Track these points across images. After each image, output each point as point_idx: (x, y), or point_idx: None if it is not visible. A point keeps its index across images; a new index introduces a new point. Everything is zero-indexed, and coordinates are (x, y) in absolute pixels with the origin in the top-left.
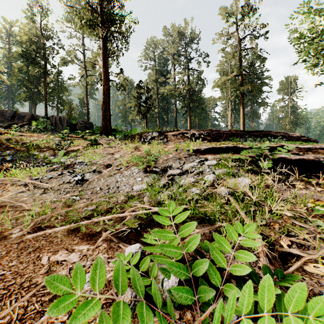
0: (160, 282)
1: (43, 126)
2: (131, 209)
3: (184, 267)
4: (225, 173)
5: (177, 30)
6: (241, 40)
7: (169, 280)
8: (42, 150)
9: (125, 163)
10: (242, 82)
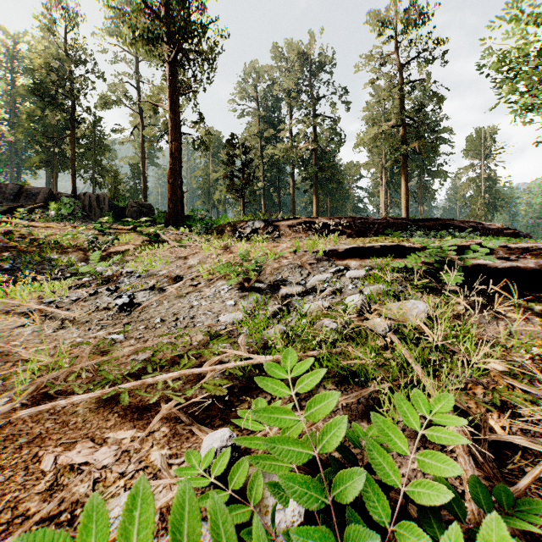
0: (268, 513)
1: (69, 210)
2: (216, 359)
3: (315, 484)
4: (381, 293)
5: (295, 49)
6: (402, 67)
7: (287, 508)
8: (66, 252)
9: (206, 274)
10: (404, 137)
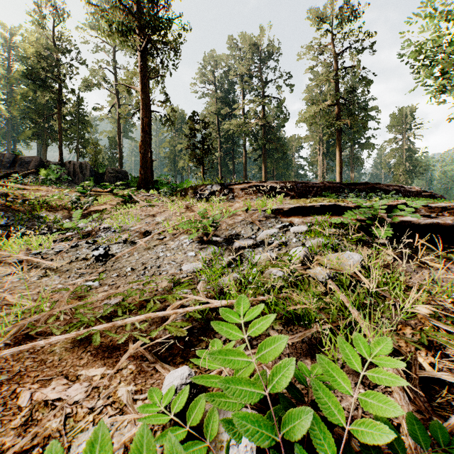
0: (223, 447)
1: (56, 176)
2: (178, 303)
3: (266, 422)
4: (321, 245)
5: (247, 41)
6: (337, 56)
7: (240, 444)
8: (52, 210)
9: (171, 229)
10: (338, 114)
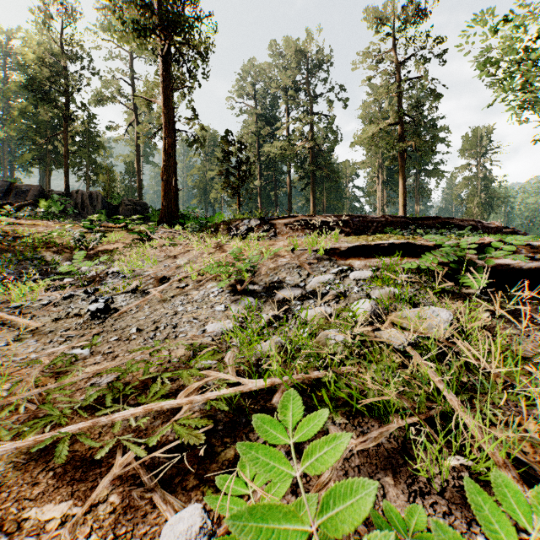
0: None
1: (60, 208)
2: (195, 385)
3: None
4: (392, 297)
5: (292, 46)
6: (400, 64)
7: None
8: (50, 250)
9: (195, 274)
10: (402, 135)
